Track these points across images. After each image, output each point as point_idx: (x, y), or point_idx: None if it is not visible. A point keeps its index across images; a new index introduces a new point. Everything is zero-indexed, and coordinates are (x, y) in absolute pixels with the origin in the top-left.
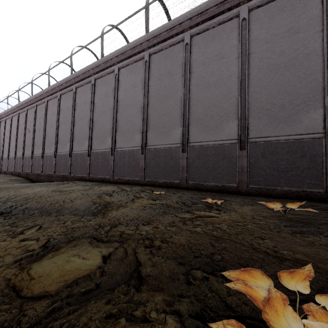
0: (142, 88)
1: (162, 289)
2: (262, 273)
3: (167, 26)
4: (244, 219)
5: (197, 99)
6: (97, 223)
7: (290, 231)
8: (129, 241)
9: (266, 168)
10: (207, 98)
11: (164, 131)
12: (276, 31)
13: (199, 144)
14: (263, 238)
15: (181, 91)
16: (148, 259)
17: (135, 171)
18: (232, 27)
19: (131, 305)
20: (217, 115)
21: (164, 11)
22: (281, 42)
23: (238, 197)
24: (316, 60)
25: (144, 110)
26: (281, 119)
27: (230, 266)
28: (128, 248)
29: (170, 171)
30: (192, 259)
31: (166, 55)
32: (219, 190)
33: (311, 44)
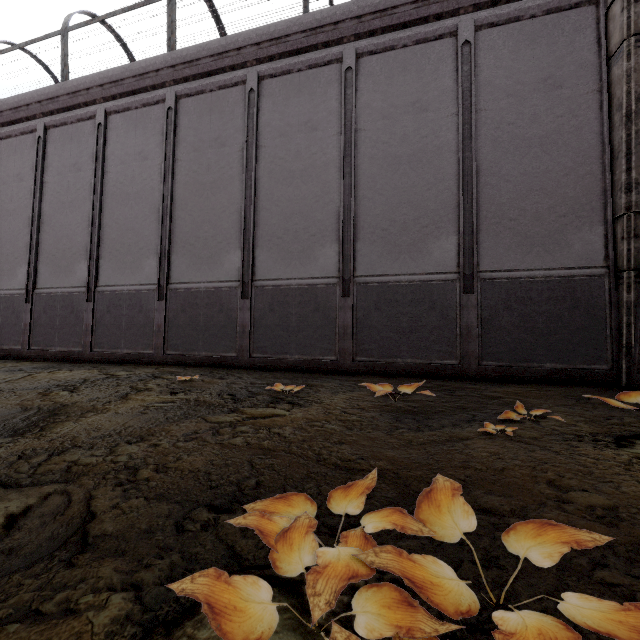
0: (160, 164)
1: (123, 552)
2: (302, 495)
3: (212, 47)
4: (329, 414)
5: (271, 199)
6: (16, 451)
7: (388, 427)
8: (83, 478)
9: (382, 328)
10: (288, 199)
11: (207, 256)
12: (397, 100)
13: (274, 284)
14: (342, 443)
15: (241, 181)
16: (113, 506)
17: (143, 336)
18: (331, 79)
19: (43, 592)
20: (305, 232)
21: (212, 14)
22: (404, 121)
23: (336, 378)
24: (449, 159)
25: (164, 210)
26: (403, 246)
27: (266, 494)
28: (77, 492)
29: (219, 335)
30: (203, 492)
31: (212, 104)
32: (308, 369)
33: (443, 132)
